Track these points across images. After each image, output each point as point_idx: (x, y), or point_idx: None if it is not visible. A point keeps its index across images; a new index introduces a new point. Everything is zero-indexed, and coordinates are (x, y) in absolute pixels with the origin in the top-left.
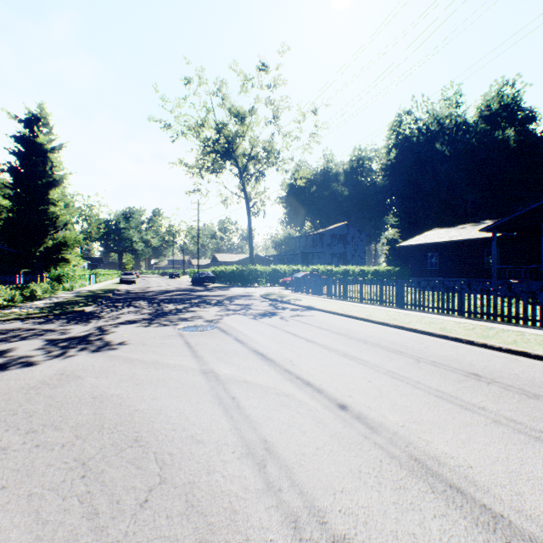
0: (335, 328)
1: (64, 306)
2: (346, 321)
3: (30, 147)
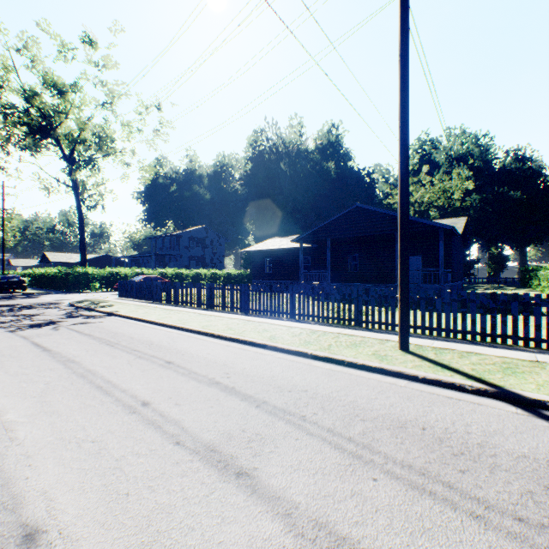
0: (104, 334)
1: None
2: (130, 326)
3: None
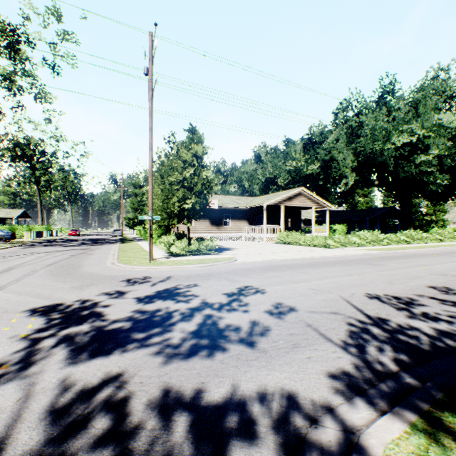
0: None
1: None
2: None
3: None
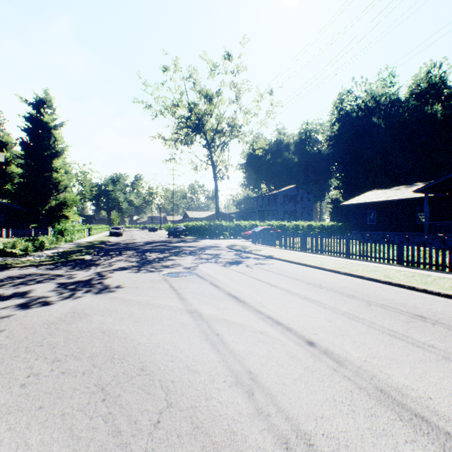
0: (293, 275)
1: (68, 255)
2: (302, 269)
3: (38, 125)
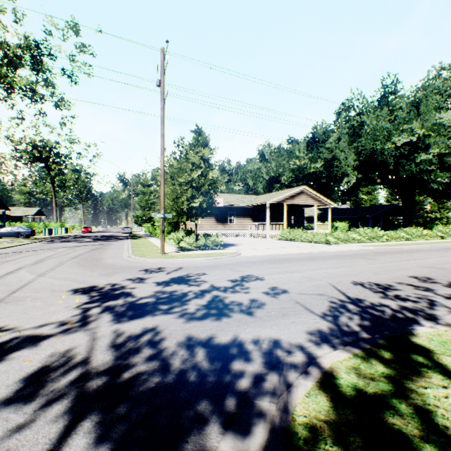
0: None
1: None
2: None
3: None
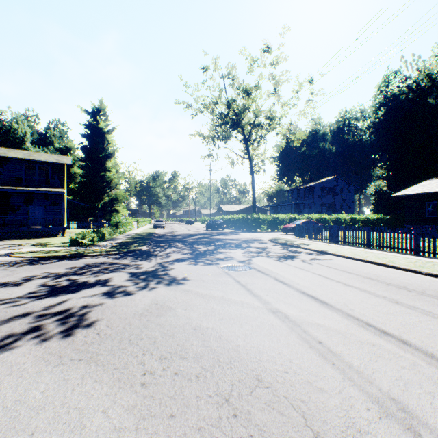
0: (364, 273)
1: (127, 246)
2: (369, 267)
3: (95, 131)
